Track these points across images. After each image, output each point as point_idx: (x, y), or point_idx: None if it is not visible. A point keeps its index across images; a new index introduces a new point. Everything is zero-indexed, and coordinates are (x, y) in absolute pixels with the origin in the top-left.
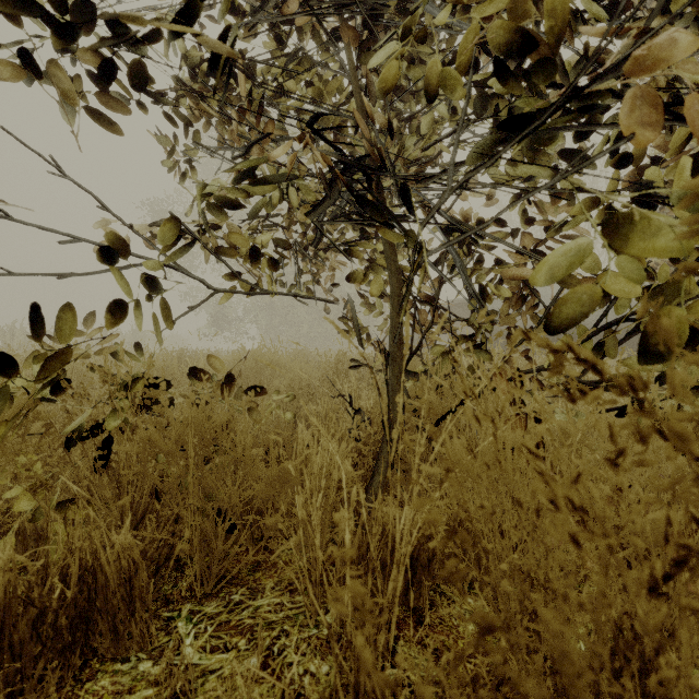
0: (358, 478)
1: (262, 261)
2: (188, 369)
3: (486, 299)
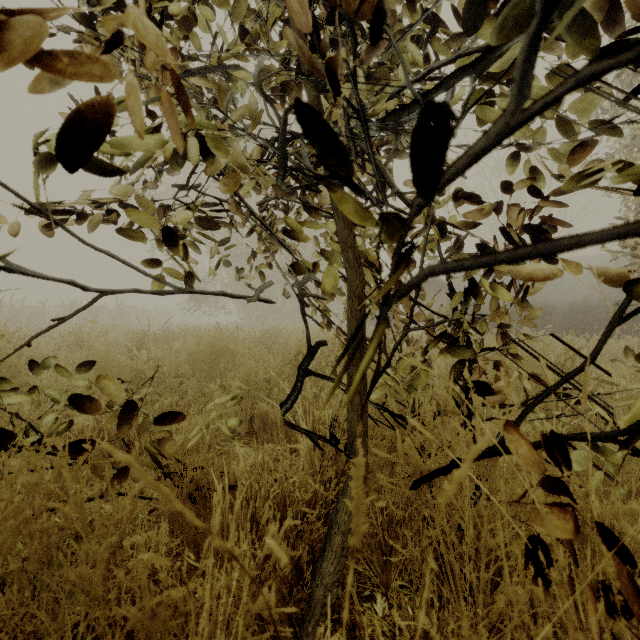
0: (303, 551)
1: (177, 246)
2: (71, 395)
3: (476, 295)
